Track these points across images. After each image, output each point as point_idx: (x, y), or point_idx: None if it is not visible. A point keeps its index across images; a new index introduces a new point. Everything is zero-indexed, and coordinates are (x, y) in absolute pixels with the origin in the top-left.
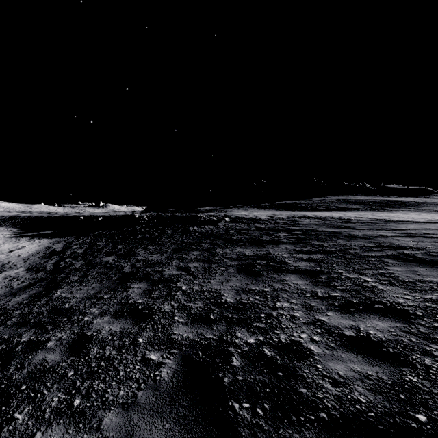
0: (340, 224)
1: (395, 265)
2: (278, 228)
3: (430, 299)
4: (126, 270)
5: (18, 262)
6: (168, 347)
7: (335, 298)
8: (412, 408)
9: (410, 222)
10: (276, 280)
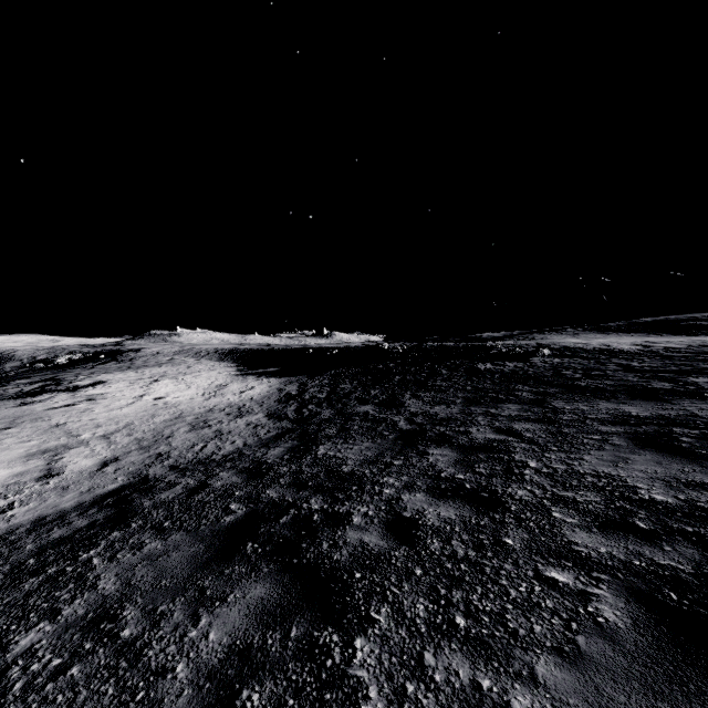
0: None
1: None
2: (678, 368)
3: None
4: (404, 427)
5: (254, 406)
6: (578, 565)
7: None
8: None
9: None
10: None
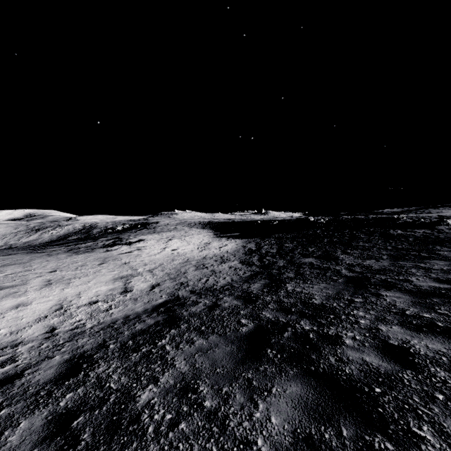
0: None
1: None
2: None
3: None
4: (347, 274)
5: (230, 256)
6: None
7: None
8: None
9: None
10: None
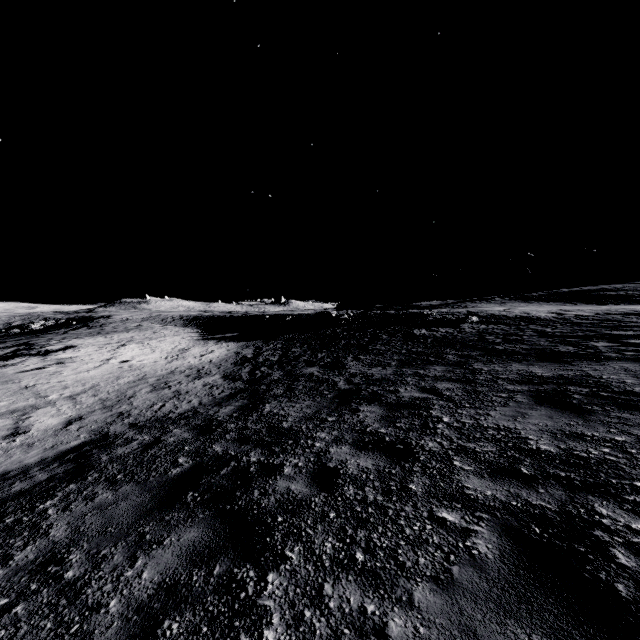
0: None
1: None
2: (583, 334)
3: None
4: (342, 387)
5: (212, 368)
6: (466, 506)
7: None
8: None
9: None
10: (634, 423)
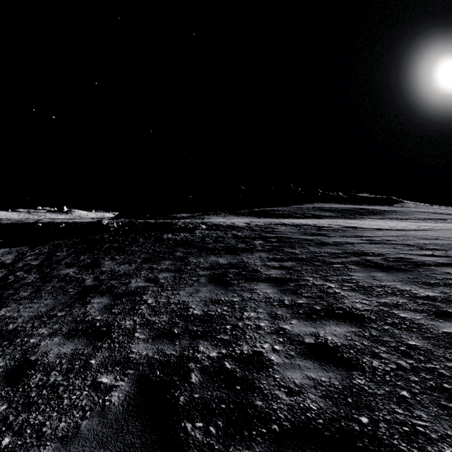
0: (313, 231)
1: (357, 271)
2: (254, 236)
3: (383, 303)
4: (88, 283)
5: None
6: (123, 367)
7: (300, 305)
8: (357, 411)
9: (375, 229)
10: (246, 289)
